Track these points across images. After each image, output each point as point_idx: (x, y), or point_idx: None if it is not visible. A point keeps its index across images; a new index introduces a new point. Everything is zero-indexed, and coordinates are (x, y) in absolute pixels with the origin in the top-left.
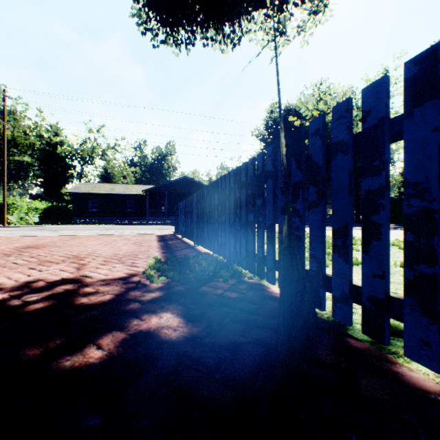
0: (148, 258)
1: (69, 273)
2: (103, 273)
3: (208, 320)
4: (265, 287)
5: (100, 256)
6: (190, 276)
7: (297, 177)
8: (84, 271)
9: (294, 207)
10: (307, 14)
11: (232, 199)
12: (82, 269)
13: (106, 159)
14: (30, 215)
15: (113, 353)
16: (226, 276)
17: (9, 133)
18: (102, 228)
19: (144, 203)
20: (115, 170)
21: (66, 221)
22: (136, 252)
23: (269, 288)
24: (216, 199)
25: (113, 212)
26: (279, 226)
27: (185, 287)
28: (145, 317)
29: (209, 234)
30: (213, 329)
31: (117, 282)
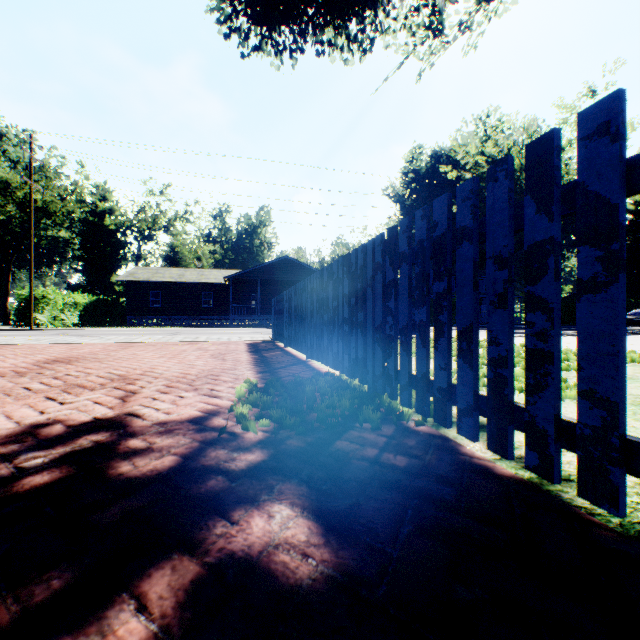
0: (235, 381)
1: (108, 409)
2: (163, 409)
3: (369, 528)
4: (452, 442)
5: (161, 378)
6: (311, 418)
7: (540, 232)
8: (133, 404)
9: (532, 293)
10: (475, 3)
11: (379, 284)
12: (130, 401)
13: (172, 232)
14: (67, 313)
15: (170, 631)
16: (376, 418)
17: (40, 197)
18: (166, 332)
19: (226, 295)
20: (186, 249)
21: (117, 322)
22: (216, 371)
23: (461, 446)
24: (347, 284)
25: (183, 308)
26: (490, 331)
27: (305, 441)
28: (238, 516)
29: (332, 343)
30: (386, 556)
31: (186, 427)
